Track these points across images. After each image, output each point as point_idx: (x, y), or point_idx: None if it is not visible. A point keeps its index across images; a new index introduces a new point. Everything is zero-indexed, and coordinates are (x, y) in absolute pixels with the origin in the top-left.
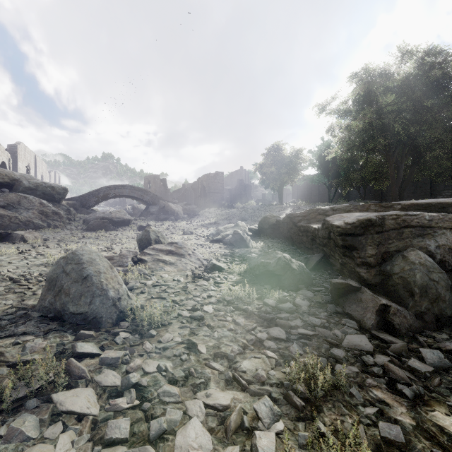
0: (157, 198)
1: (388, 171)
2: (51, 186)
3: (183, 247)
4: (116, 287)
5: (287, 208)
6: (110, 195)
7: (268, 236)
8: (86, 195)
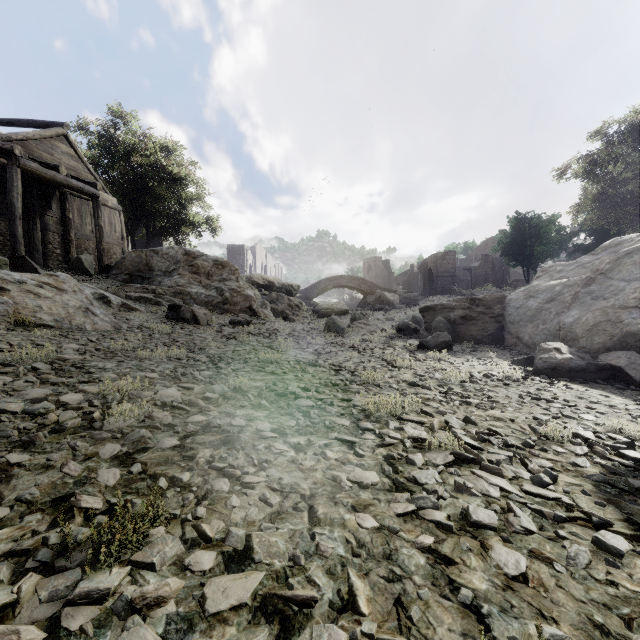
0: (374, 287)
1: None
2: (291, 284)
3: (371, 322)
4: (342, 326)
5: None
6: (329, 286)
7: None
8: (309, 288)
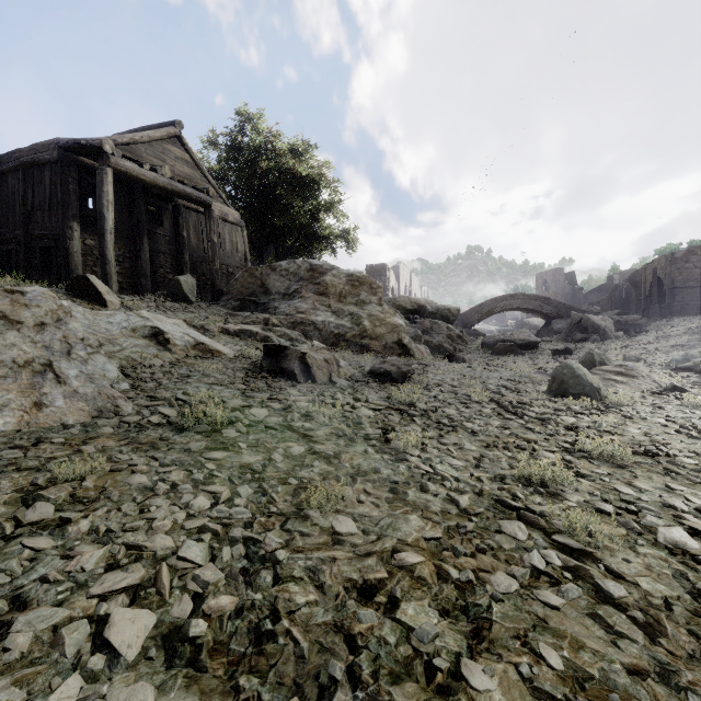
0: (563, 308)
1: None
2: (448, 308)
3: (634, 369)
4: (596, 383)
5: None
6: (496, 309)
7: None
8: (467, 313)
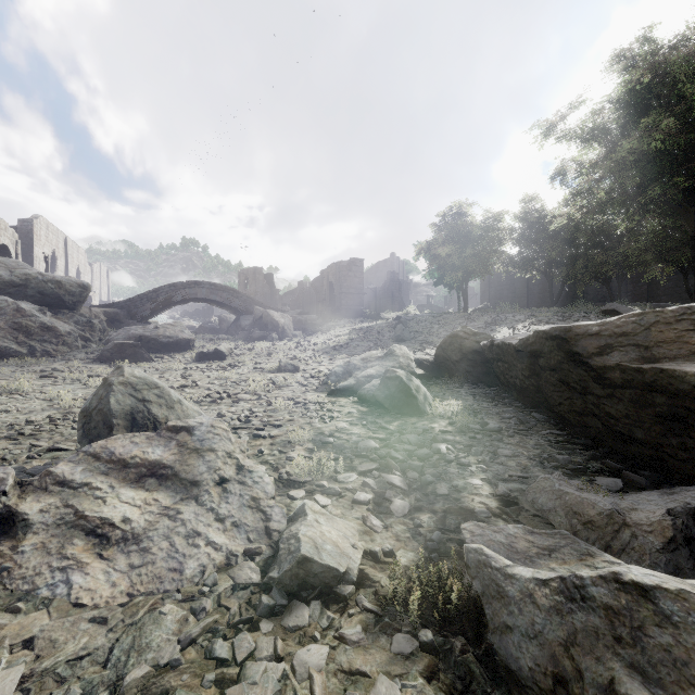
0: (253, 304)
1: (674, 247)
2: (56, 279)
3: (206, 448)
4: None
5: (481, 318)
6: (176, 298)
7: (462, 378)
8: (137, 299)
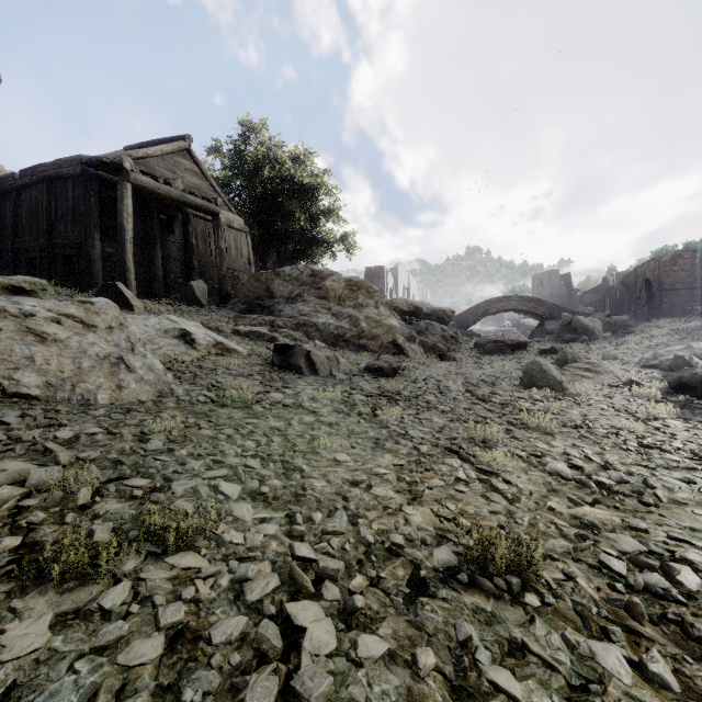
0: (556, 310)
1: None
2: (443, 309)
3: (600, 366)
4: (559, 377)
5: None
6: (491, 311)
7: None
8: (463, 314)
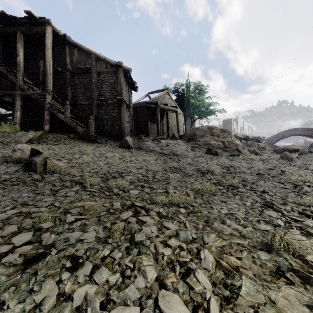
0: None
1: None
2: (259, 136)
3: None
4: (291, 157)
5: None
6: (286, 135)
7: None
8: (271, 137)
